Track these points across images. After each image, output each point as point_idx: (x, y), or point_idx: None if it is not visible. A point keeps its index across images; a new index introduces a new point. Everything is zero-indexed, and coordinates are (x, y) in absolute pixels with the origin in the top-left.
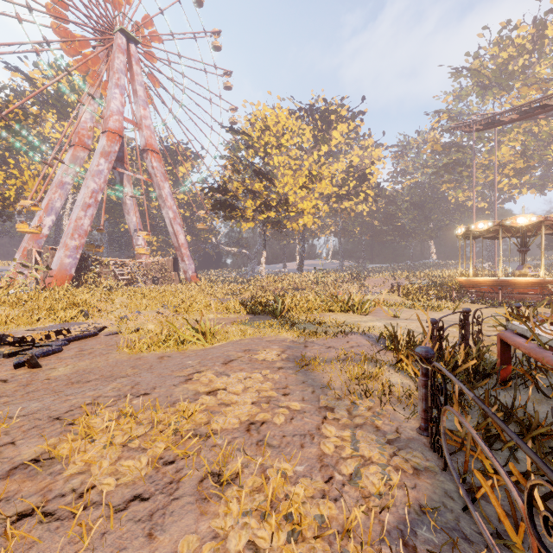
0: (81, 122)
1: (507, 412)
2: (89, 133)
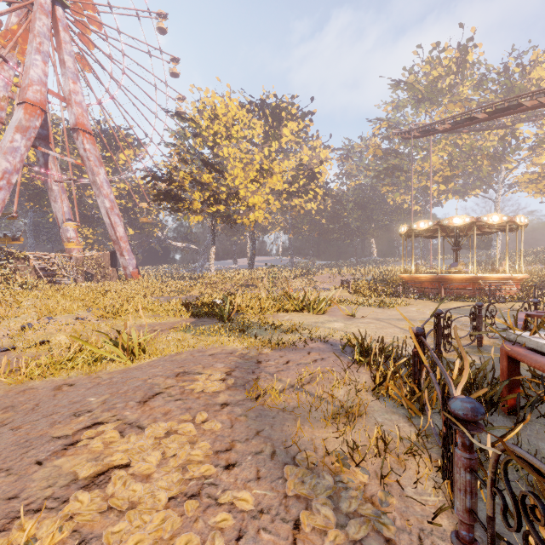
0: None
1: None
2: (2, 104)
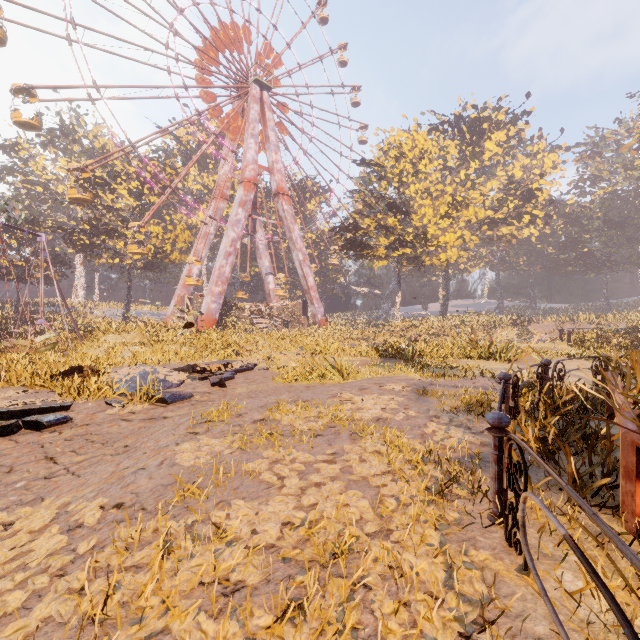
0: (221, 175)
1: (580, 428)
2: (227, 184)
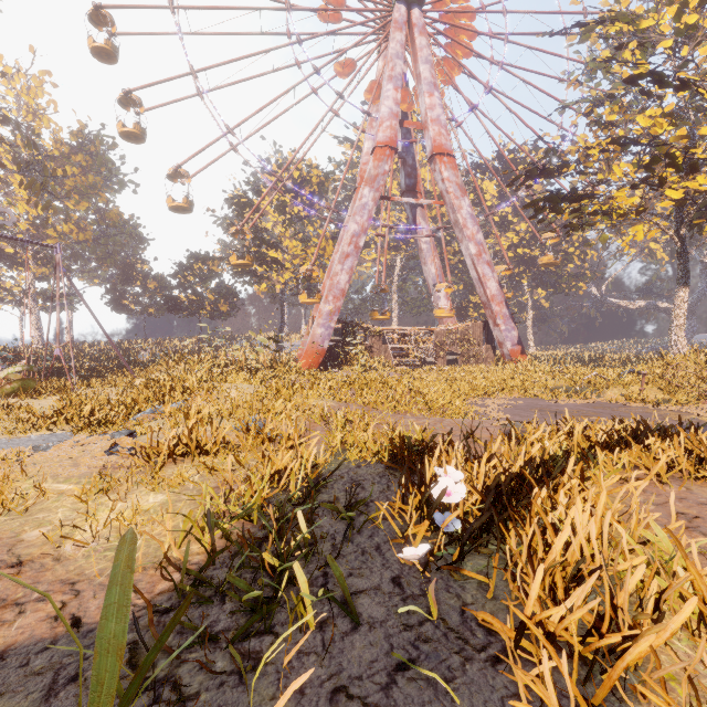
0: (363, 155)
1: None
2: None
